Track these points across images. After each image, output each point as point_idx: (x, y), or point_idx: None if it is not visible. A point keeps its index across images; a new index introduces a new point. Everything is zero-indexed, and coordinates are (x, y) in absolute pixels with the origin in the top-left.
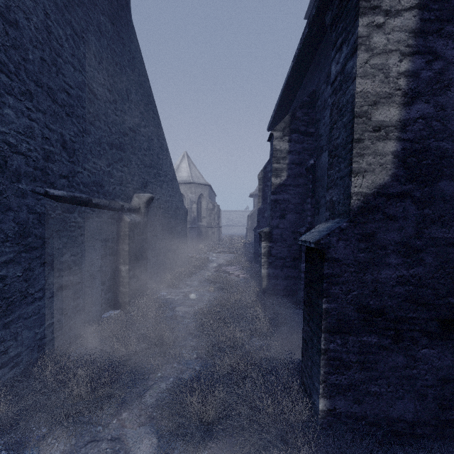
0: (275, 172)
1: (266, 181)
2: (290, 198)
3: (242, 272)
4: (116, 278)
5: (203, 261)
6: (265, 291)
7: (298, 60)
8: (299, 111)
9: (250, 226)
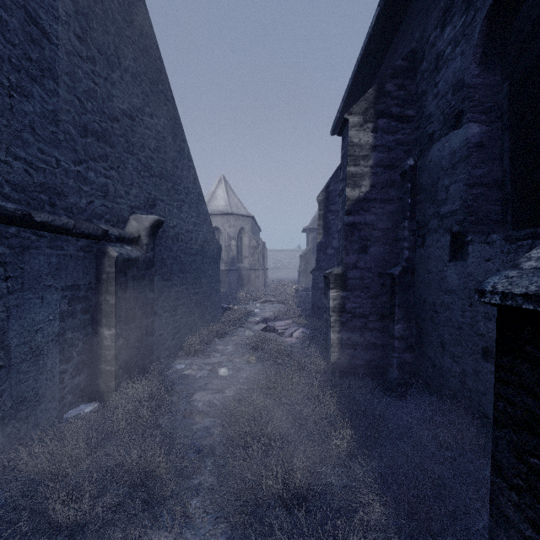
0: (352, 180)
1: (329, 205)
2: (375, 221)
3: (297, 332)
4: (95, 349)
5: (242, 314)
6: (336, 368)
7: (388, 2)
8: (389, 82)
9: (304, 268)
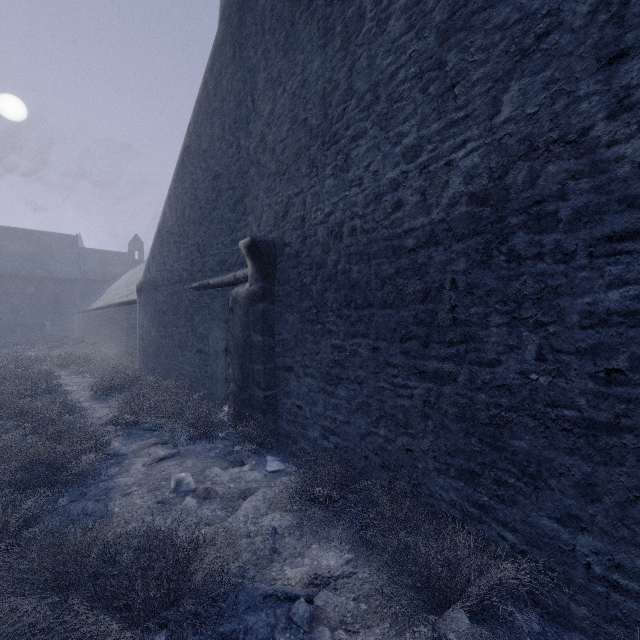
0: None
1: None
2: None
3: None
4: None
5: None
6: None
7: None
8: None
9: None
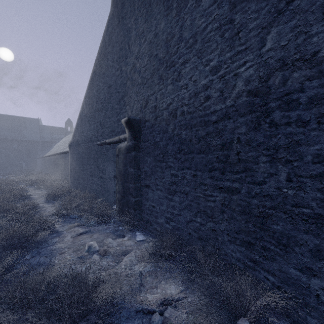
0: None
1: None
2: None
3: None
4: None
5: None
6: None
7: None
8: None
9: None
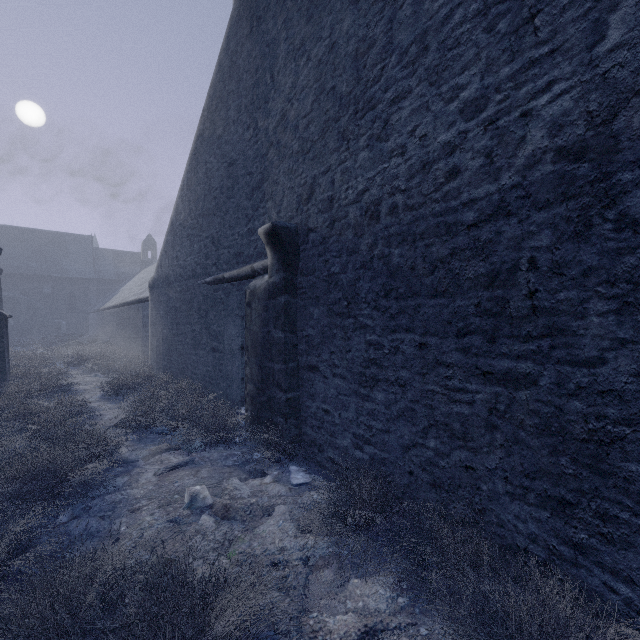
0: None
1: None
2: None
3: None
4: None
5: None
6: None
7: None
8: None
9: None
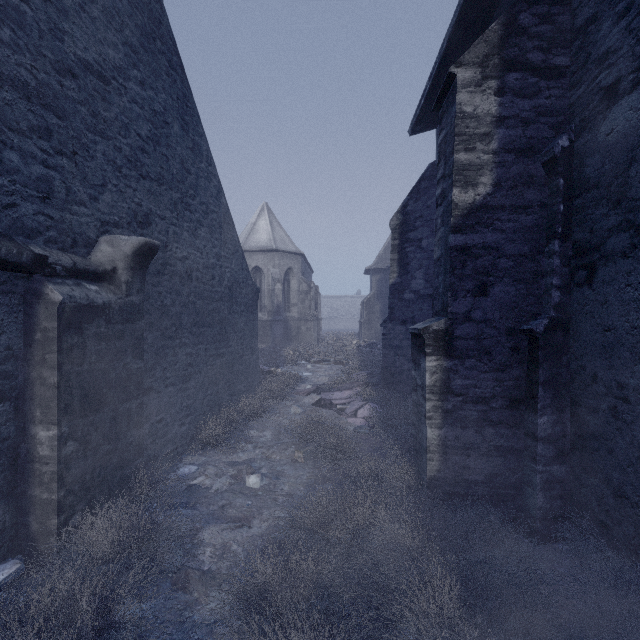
0: (462, 175)
1: (406, 232)
2: (502, 243)
3: (363, 409)
4: (23, 462)
5: (288, 380)
6: (435, 487)
7: None
8: (525, 10)
9: (366, 319)
